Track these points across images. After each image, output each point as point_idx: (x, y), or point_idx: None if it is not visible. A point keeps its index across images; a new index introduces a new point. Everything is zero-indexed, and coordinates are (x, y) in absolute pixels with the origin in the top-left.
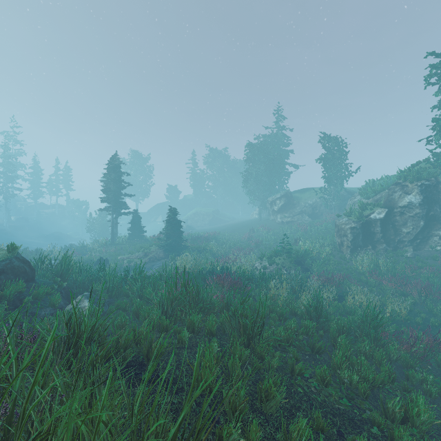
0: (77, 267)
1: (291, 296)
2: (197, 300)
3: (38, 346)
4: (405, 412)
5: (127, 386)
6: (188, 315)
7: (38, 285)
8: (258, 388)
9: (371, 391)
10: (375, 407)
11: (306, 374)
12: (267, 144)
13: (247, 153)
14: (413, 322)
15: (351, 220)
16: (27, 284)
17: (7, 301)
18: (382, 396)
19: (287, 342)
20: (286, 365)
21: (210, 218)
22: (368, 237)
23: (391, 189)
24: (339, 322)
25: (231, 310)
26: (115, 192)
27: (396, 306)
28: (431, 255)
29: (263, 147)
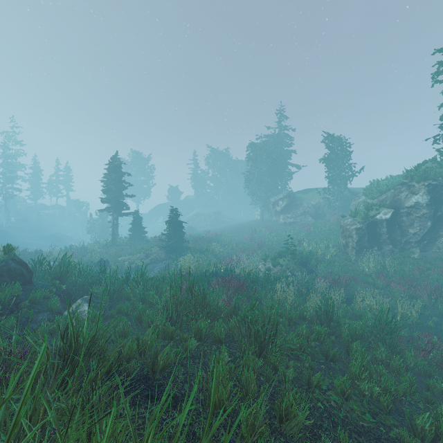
0: (77, 269)
1: (298, 299)
2: (203, 304)
3: (29, 363)
4: (436, 429)
5: (131, 404)
6: (194, 320)
7: (35, 288)
8: (277, 406)
9: (393, 404)
10: (400, 423)
11: (324, 386)
12: (269, 144)
13: (249, 153)
14: (425, 326)
15: (356, 220)
16: (24, 287)
17: (2, 305)
18: (405, 409)
19: (300, 349)
20: (302, 376)
21: (212, 218)
22: (374, 238)
23: (397, 189)
24: (350, 327)
25: (239, 315)
26: (116, 192)
27: (406, 310)
28: (439, 257)
29: (265, 147)
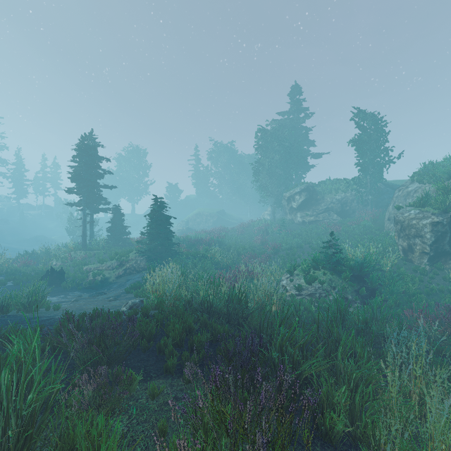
0: None
1: None
2: None
3: None
4: None
5: None
6: None
7: None
8: None
9: None
10: None
11: None
12: (282, 129)
13: (258, 140)
14: None
15: (427, 212)
16: None
17: None
18: None
19: None
20: None
21: (214, 219)
22: None
23: None
24: None
25: None
26: (88, 181)
27: None
28: None
29: (278, 132)
